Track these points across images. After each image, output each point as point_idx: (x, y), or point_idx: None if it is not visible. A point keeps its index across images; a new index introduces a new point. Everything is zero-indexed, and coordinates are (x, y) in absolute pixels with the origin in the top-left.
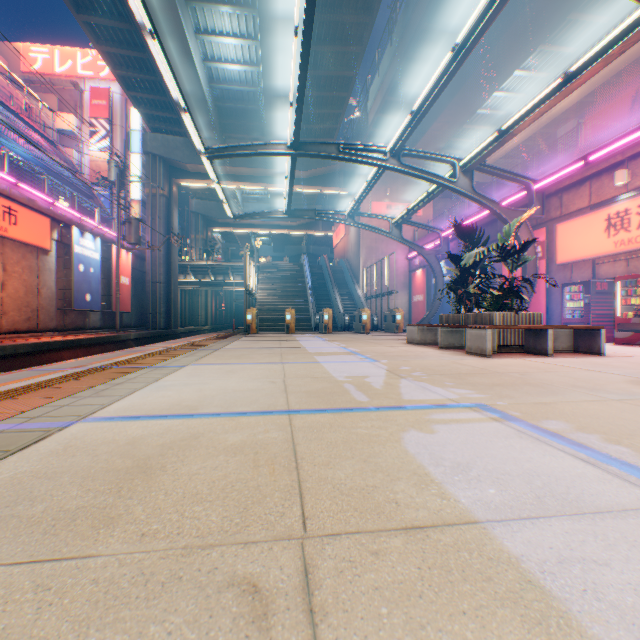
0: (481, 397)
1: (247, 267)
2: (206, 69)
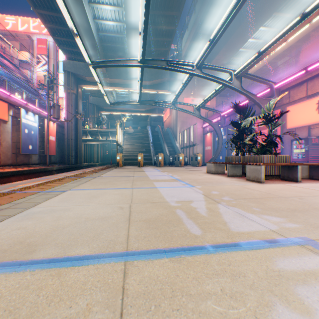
0: (298, 227)
1: (117, 131)
2: (95, 24)
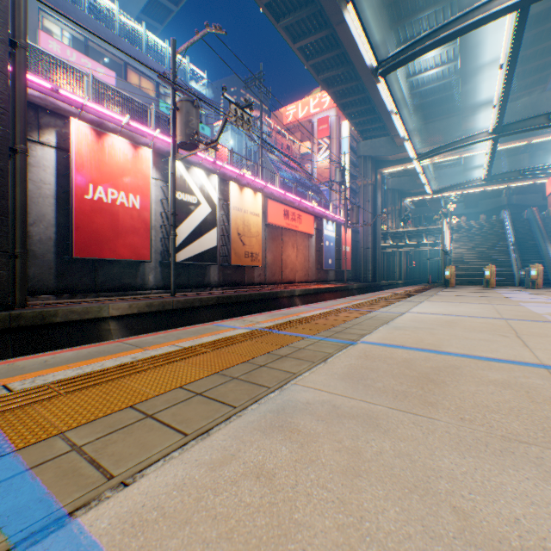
0: None
1: (442, 231)
2: (407, 83)
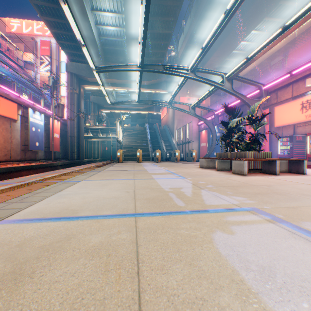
0: (252, 203)
1: (118, 129)
2: (97, 29)
